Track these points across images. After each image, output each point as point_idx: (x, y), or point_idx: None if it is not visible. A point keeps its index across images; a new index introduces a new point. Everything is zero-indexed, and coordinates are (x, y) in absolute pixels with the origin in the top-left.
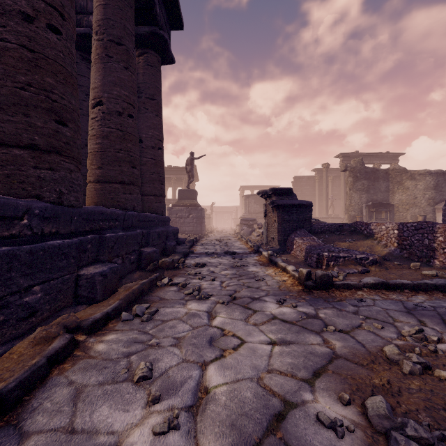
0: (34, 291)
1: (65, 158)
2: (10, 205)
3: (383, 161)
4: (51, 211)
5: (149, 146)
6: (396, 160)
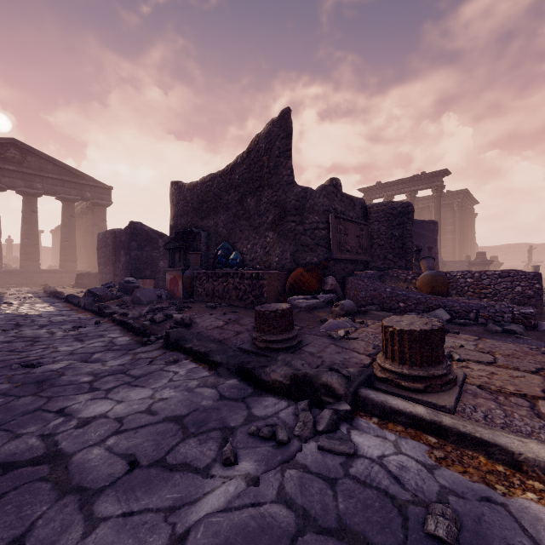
0: (12, 282)
1: (29, 261)
2: (13, 270)
3: (416, 187)
4: (22, 271)
5: (95, 244)
6: (436, 182)
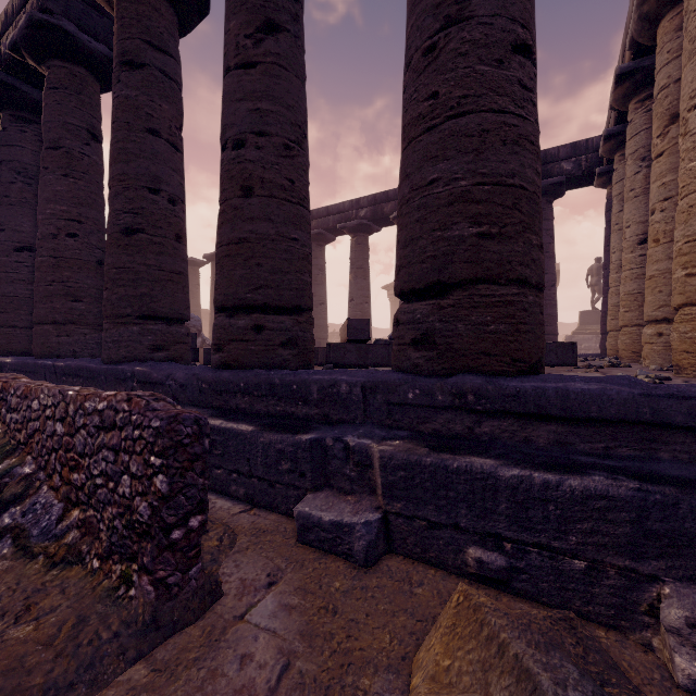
0: None
1: None
2: None
3: None
4: None
5: None
6: None
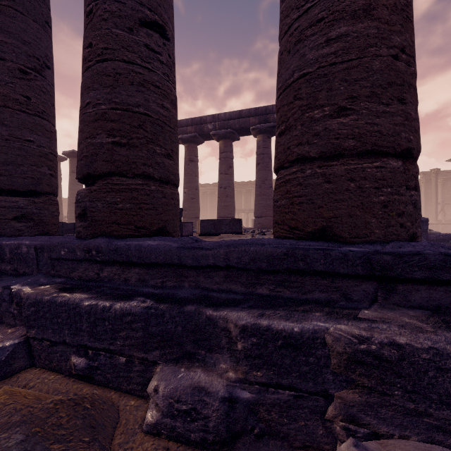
0: None
1: None
2: None
3: None
4: None
5: None
6: None
